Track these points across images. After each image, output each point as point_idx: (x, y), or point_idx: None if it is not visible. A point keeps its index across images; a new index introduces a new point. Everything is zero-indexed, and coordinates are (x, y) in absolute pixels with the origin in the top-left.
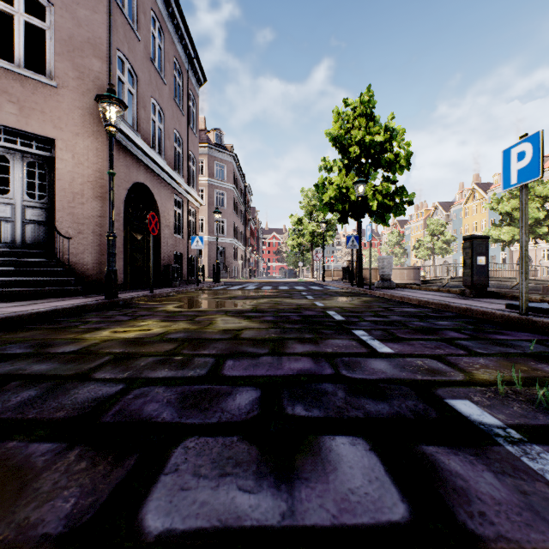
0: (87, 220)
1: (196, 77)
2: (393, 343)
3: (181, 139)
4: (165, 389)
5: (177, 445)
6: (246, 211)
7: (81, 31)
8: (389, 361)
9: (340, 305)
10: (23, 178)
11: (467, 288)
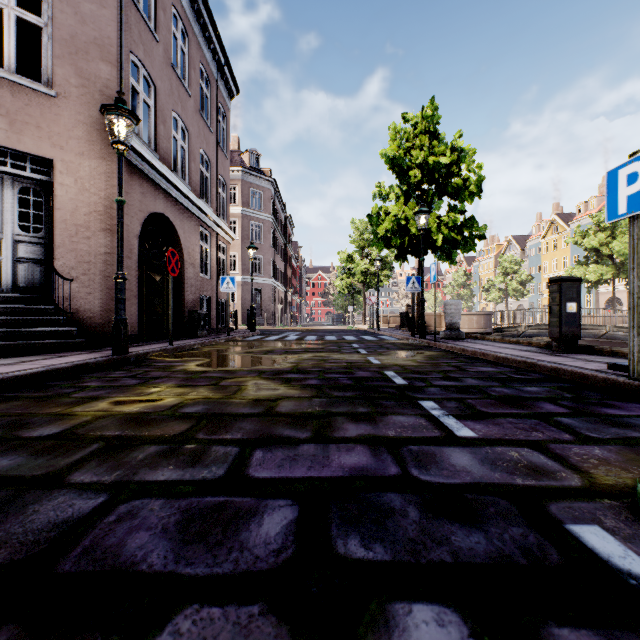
0: (92, 258)
1: (227, 88)
2: (474, 421)
3: (209, 161)
4: (164, 503)
5: (164, 626)
6: (287, 246)
7: (85, 29)
8: (473, 452)
9: (400, 363)
10: (15, 207)
11: (553, 341)
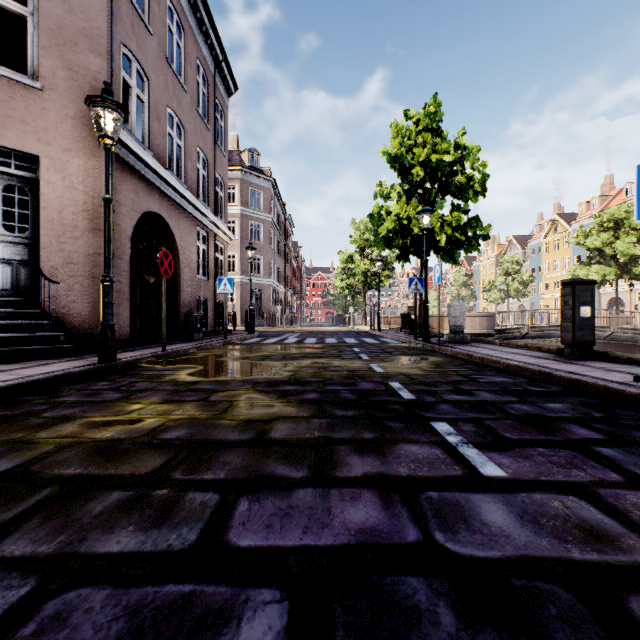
0: (81, 260)
1: (225, 85)
2: (499, 453)
3: (206, 159)
4: (108, 596)
5: None
6: (287, 246)
7: (73, 19)
8: (507, 502)
9: (404, 371)
10: None
11: (566, 347)
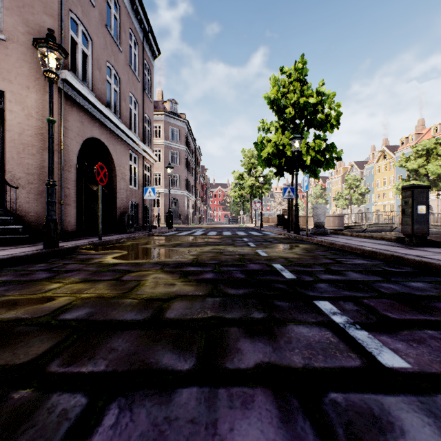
0: (37, 171)
1: (151, 50)
2: (389, 336)
3: (137, 102)
4: None
5: None
6: (196, 168)
7: None
8: (429, 411)
9: (283, 255)
10: None
11: (406, 237)
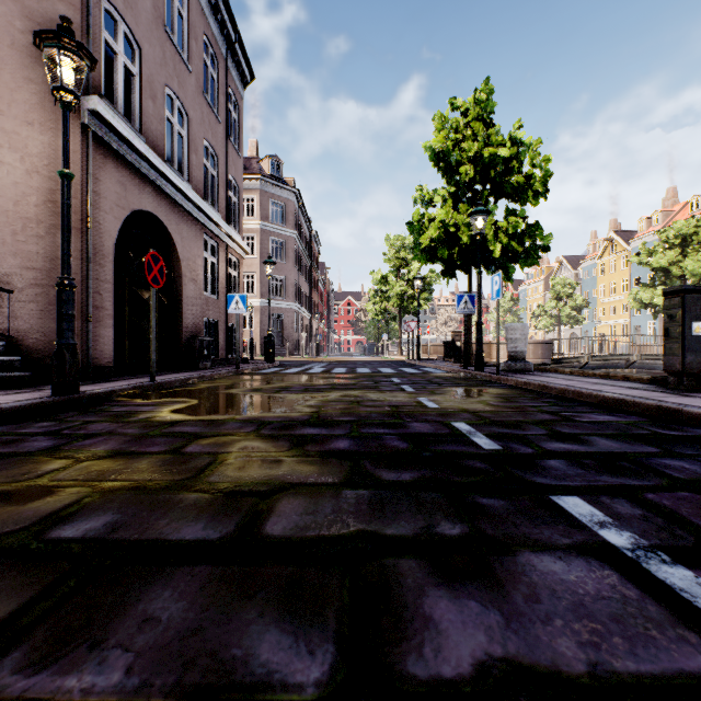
0: (47, 264)
1: (240, 72)
2: None
3: (216, 156)
4: None
5: None
6: (313, 267)
7: None
8: None
9: (467, 407)
10: None
11: (671, 375)
